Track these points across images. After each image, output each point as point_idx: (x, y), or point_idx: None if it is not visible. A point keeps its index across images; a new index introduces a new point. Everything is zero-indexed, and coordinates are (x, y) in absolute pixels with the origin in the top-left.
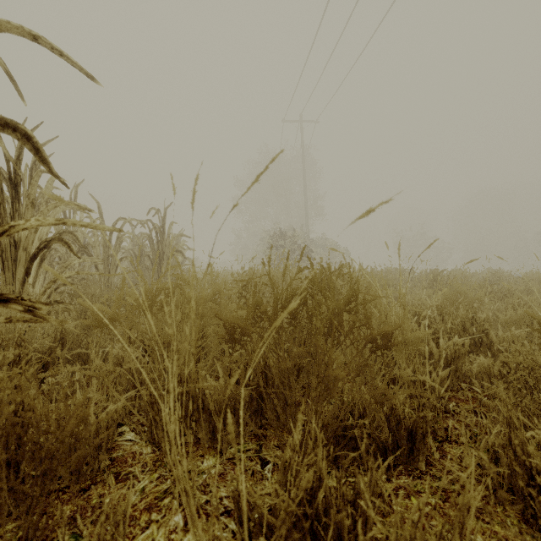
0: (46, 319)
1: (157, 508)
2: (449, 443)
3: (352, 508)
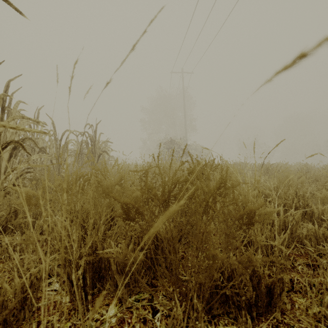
0: None
1: None
2: (294, 292)
3: None
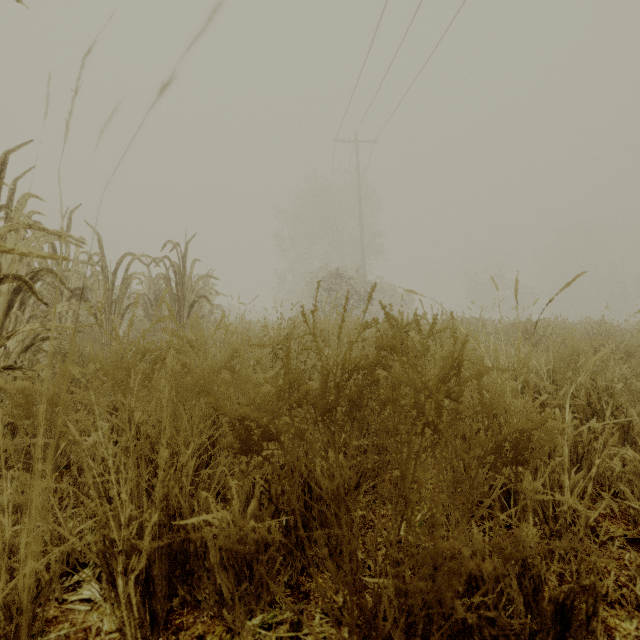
0: None
1: None
2: (609, 606)
3: None
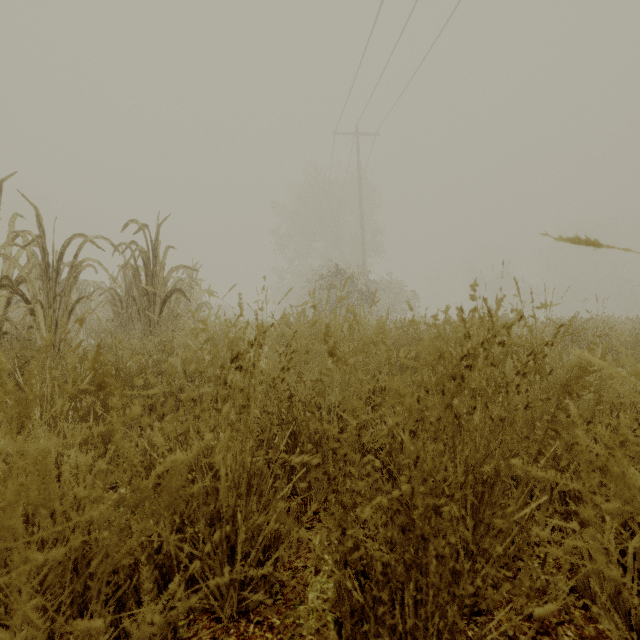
0: None
1: None
2: None
3: None
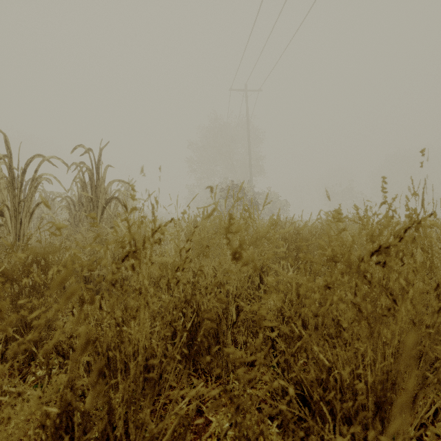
0: None
1: None
2: None
3: None
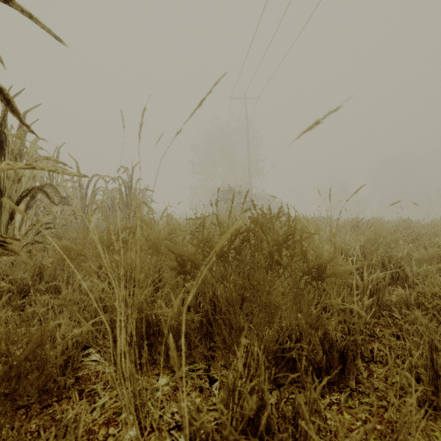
0: (16, 253)
1: (115, 423)
2: (374, 363)
3: (292, 426)
